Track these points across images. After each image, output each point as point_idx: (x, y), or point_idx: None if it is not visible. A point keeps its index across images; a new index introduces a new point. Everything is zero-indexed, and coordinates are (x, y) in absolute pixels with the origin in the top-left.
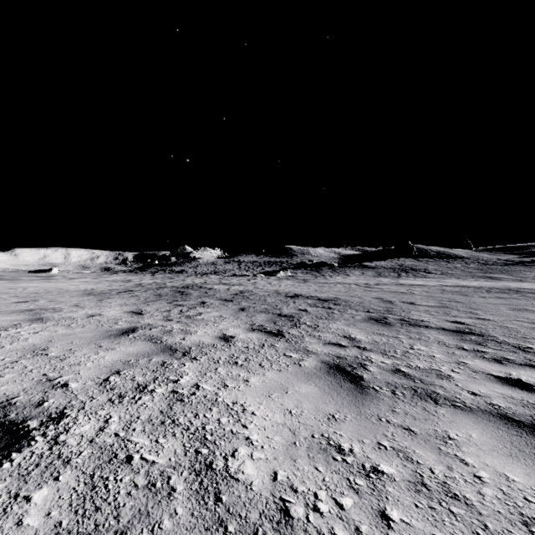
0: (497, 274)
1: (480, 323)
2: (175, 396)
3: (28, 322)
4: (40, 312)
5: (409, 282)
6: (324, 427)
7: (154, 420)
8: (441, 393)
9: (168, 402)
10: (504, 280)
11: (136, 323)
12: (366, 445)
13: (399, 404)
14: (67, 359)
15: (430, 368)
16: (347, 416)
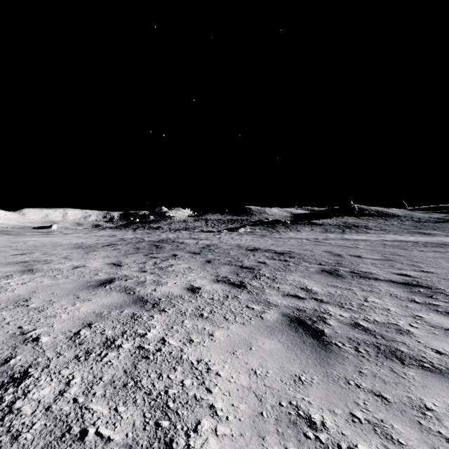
0: (430, 230)
1: (424, 275)
2: (140, 353)
3: (19, 273)
4: (33, 263)
5: (353, 237)
6: (291, 392)
7: (116, 382)
8: (405, 351)
9: (133, 360)
10: (436, 235)
11: (114, 275)
12: (338, 416)
13: (365, 363)
14: (45, 310)
15: (388, 322)
16: (313, 378)
